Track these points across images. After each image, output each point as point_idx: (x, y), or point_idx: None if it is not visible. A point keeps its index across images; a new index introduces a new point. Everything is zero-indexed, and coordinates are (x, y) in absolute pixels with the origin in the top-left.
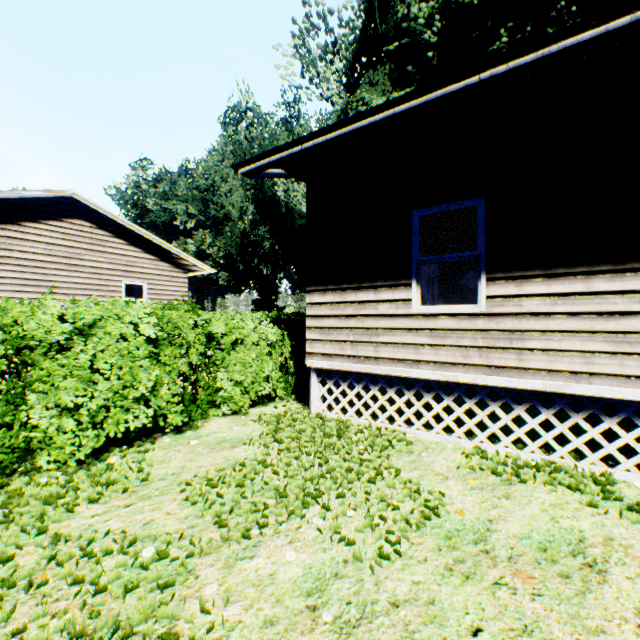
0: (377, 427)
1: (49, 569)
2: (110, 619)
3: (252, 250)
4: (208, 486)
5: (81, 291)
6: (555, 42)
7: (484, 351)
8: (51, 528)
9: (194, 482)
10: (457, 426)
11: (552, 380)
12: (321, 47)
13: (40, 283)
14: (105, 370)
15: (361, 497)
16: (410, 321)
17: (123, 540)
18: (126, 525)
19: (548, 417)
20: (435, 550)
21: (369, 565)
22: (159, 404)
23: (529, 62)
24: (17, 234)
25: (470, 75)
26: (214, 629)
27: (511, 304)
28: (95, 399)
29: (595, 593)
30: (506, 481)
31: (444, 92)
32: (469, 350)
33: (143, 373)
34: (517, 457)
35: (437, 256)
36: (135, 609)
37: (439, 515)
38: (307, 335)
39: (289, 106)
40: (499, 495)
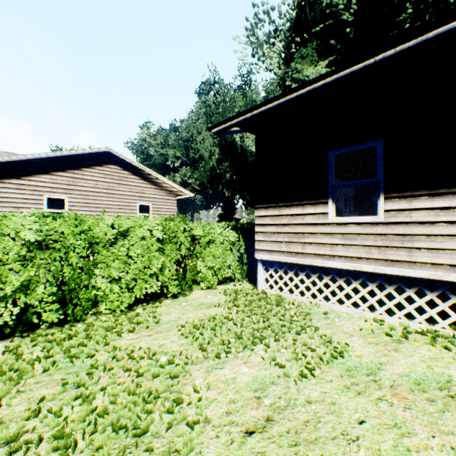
0: (304, 301)
1: (113, 363)
2: (147, 388)
3: (218, 179)
4: (194, 328)
5: (114, 209)
6: (431, 31)
7: (382, 249)
8: (111, 343)
9: (186, 326)
10: (363, 303)
11: (435, 271)
12: (266, 34)
13: (91, 205)
14: (134, 257)
15: (290, 342)
16: (327, 228)
17: (149, 352)
18: (150, 345)
19: (432, 298)
20: (338, 376)
21: (293, 379)
22: (164, 279)
23: (411, 46)
24: (79, 176)
25: (368, 58)
26: (201, 400)
27: (403, 215)
28: (129, 274)
29: (452, 412)
30: (396, 340)
31: (349, 71)
32: (371, 248)
33: (155, 259)
34: (407, 326)
35: (347, 182)
36: (159, 385)
37: (343, 356)
38: (255, 237)
39: (243, 77)
40: (389, 349)
